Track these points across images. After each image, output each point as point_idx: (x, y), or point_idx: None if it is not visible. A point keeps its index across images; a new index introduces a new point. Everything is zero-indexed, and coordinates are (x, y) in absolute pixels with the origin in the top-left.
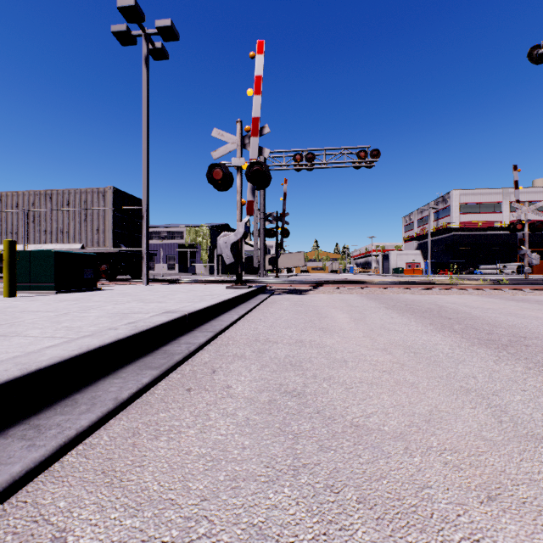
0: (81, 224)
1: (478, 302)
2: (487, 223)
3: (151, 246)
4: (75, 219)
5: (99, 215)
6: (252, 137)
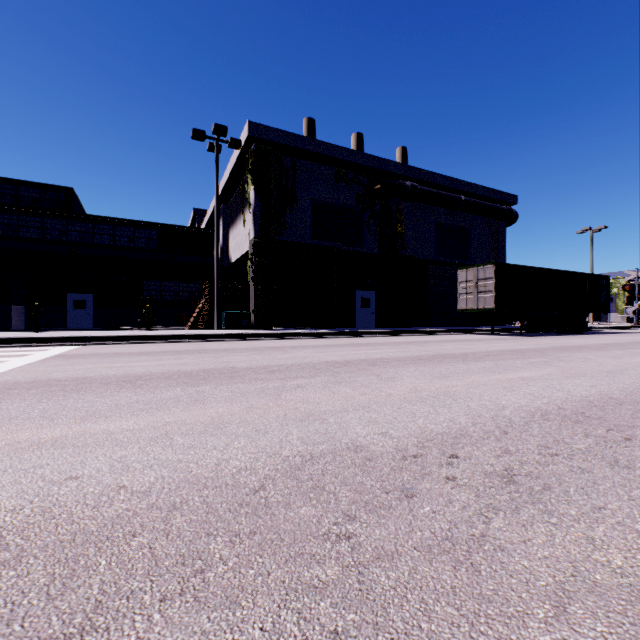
0: None
1: None
2: None
3: None
4: None
5: None
6: None
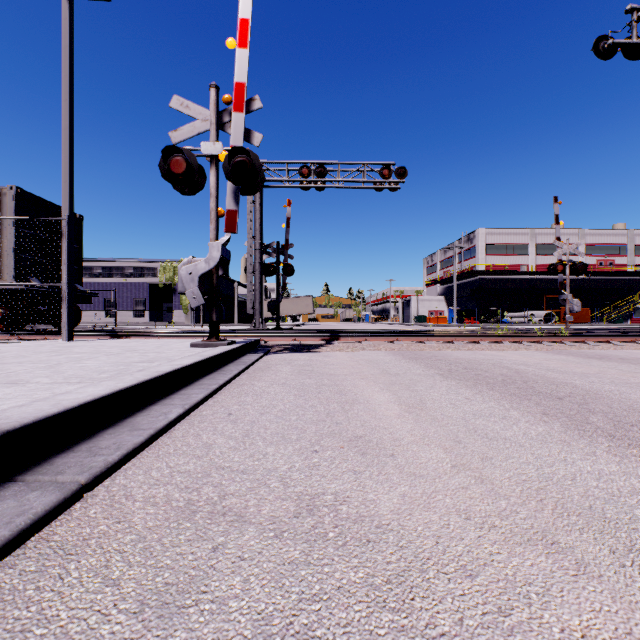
0: None
1: (554, 362)
2: (514, 266)
3: (111, 286)
4: None
5: None
6: (234, 113)
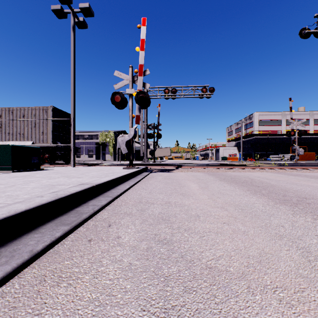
0: (31, 129)
1: (272, 176)
2: (273, 131)
3: (78, 143)
4: (28, 126)
5: (44, 124)
6: (139, 76)
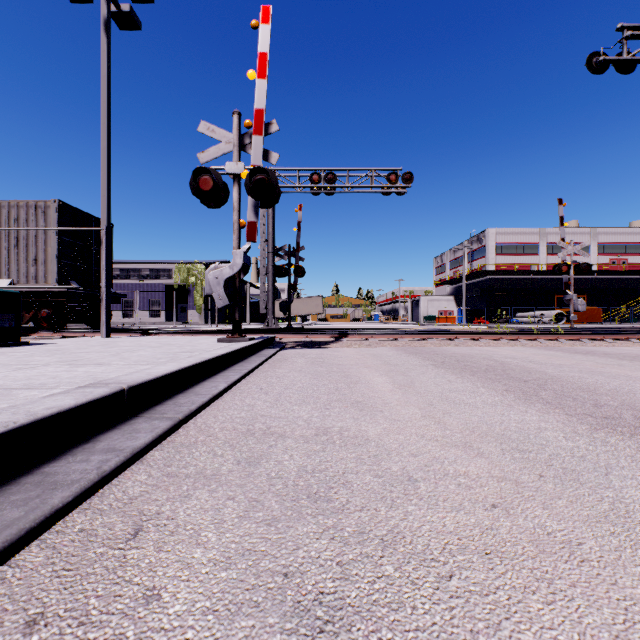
0: (9, 251)
1: (540, 356)
2: (524, 266)
3: (128, 287)
4: None
5: (38, 240)
6: (254, 136)
